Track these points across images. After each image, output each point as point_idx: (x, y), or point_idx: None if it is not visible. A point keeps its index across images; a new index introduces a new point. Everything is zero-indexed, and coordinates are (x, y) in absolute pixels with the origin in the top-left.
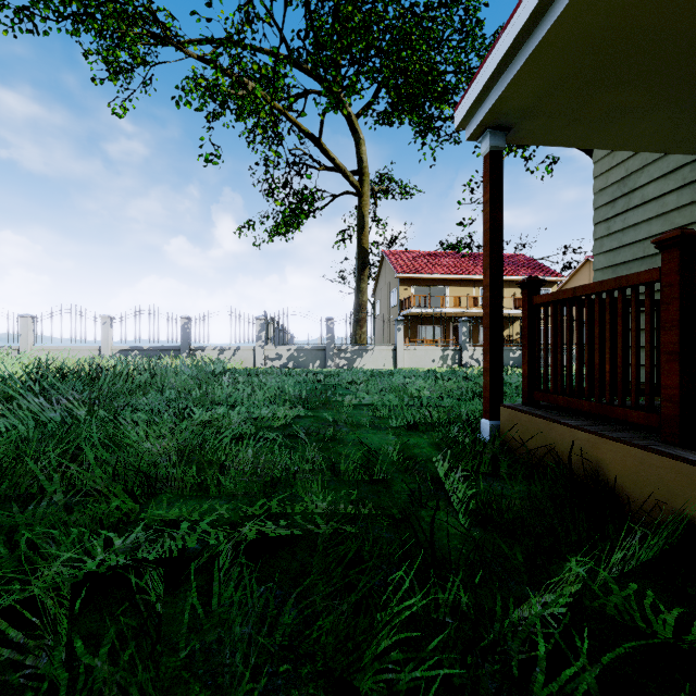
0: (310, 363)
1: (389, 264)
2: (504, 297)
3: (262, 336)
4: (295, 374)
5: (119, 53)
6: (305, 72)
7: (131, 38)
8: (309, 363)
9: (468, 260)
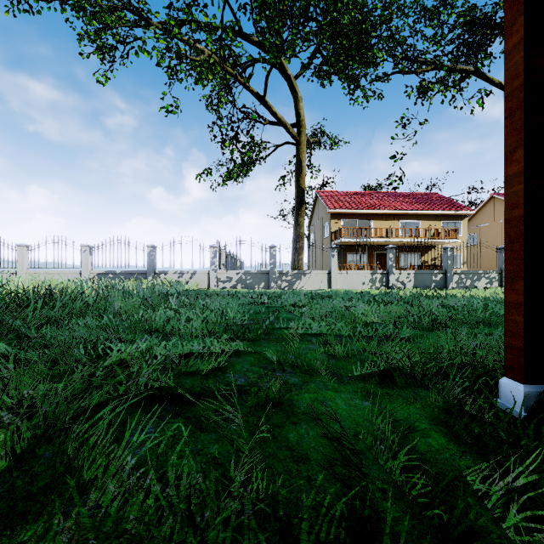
0: (256, 285)
1: (322, 202)
2: (421, 228)
3: (215, 262)
4: (240, 296)
5: (94, 22)
6: (252, 43)
7: (112, 21)
8: (255, 285)
9: (389, 198)
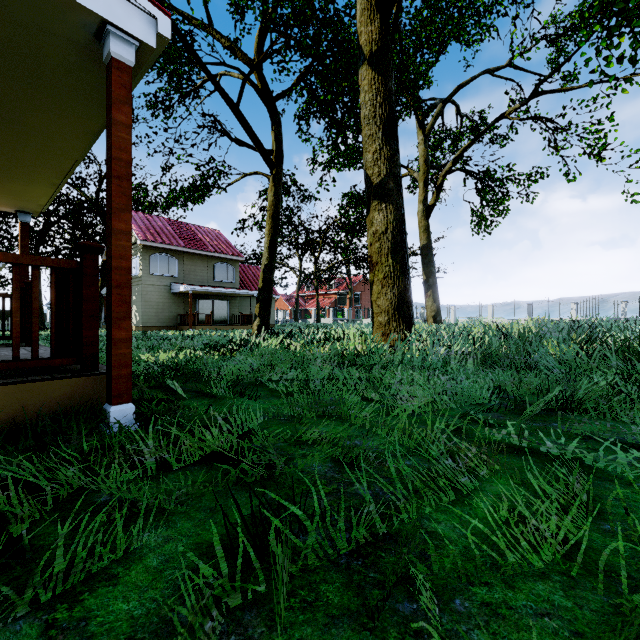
0: None
1: None
2: None
3: None
4: None
5: None
6: None
7: None
8: None
9: None
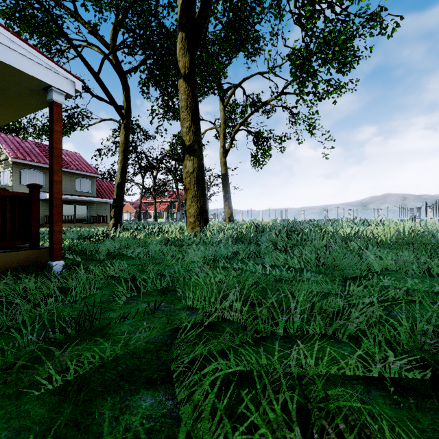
0: None
1: None
2: None
3: None
4: None
5: None
6: None
7: None
8: None
9: None
